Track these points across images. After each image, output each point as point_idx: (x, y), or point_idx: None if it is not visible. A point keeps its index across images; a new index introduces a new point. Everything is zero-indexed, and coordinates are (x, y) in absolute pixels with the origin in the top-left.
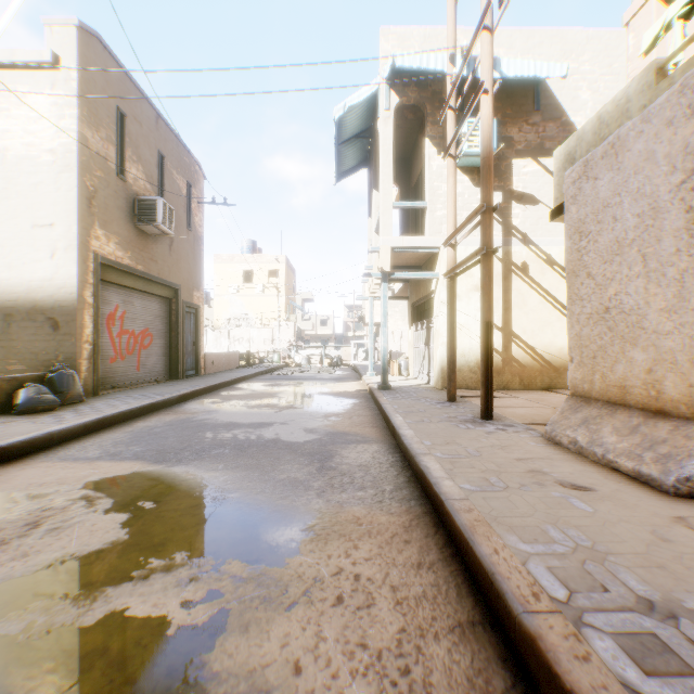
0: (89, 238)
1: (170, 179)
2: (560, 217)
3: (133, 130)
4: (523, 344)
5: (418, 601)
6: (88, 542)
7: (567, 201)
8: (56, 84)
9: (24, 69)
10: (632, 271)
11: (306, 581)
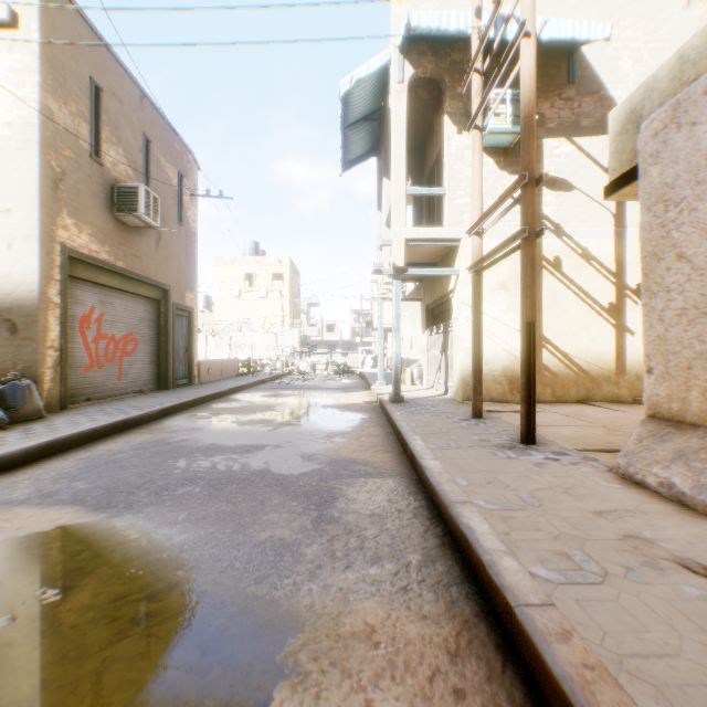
0: (55, 226)
1: (158, 167)
2: (618, 192)
3: (112, 108)
4: (555, 350)
5: None
6: None
7: (644, 161)
8: (15, 46)
9: None
10: None
11: None
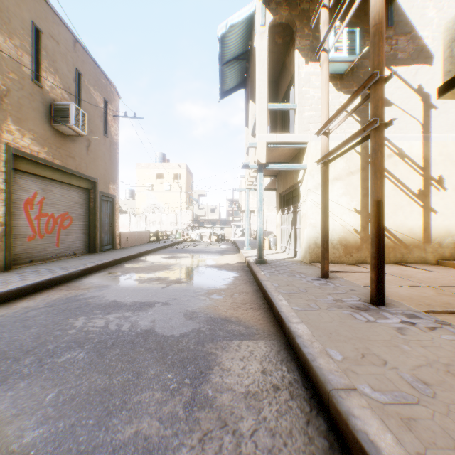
0: (0, 130)
1: (88, 94)
2: (452, 91)
3: (50, 46)
4: None
5: None
6: None
7: None
8: None
9: None
10: None
11: None
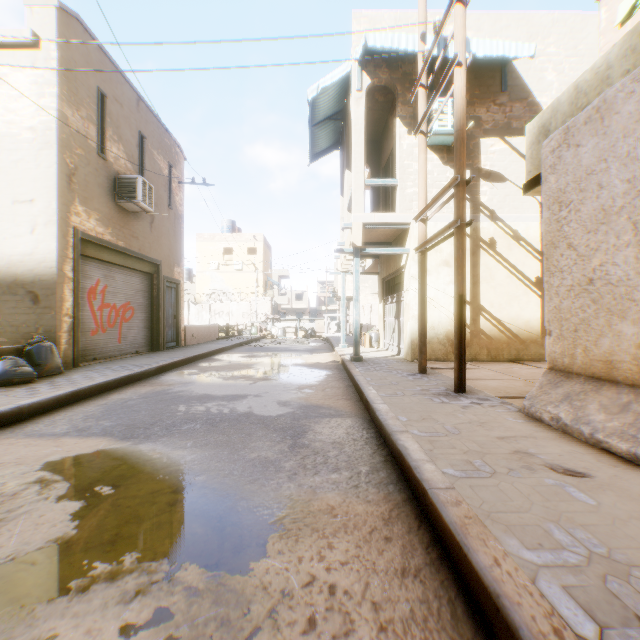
0: (69, 213)
1: (151, 159)
2: (533, 190)
3: (114, 111)
4: (490, 317)
5: (405, 625)
6: (29, 539)
7: (545, 171)
8: (37, 63)
9: (5, 49)
10: (621, 240)
11: (272, 595)
